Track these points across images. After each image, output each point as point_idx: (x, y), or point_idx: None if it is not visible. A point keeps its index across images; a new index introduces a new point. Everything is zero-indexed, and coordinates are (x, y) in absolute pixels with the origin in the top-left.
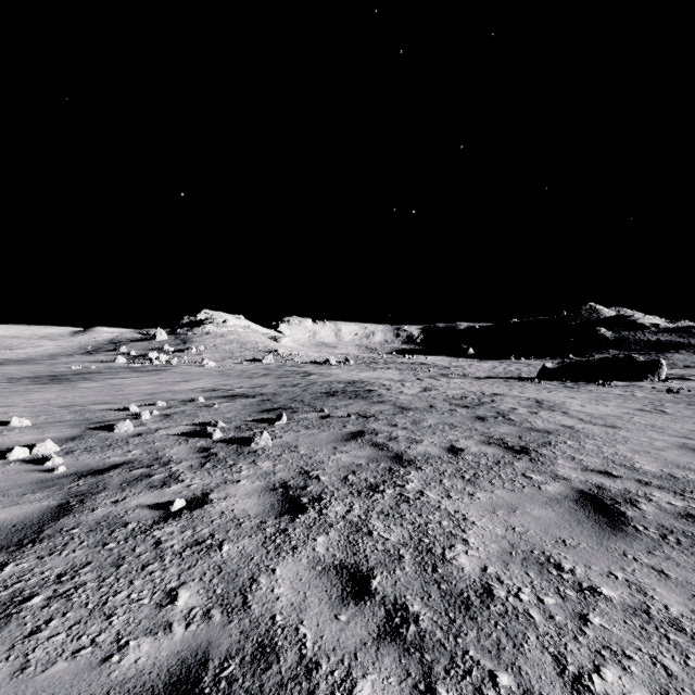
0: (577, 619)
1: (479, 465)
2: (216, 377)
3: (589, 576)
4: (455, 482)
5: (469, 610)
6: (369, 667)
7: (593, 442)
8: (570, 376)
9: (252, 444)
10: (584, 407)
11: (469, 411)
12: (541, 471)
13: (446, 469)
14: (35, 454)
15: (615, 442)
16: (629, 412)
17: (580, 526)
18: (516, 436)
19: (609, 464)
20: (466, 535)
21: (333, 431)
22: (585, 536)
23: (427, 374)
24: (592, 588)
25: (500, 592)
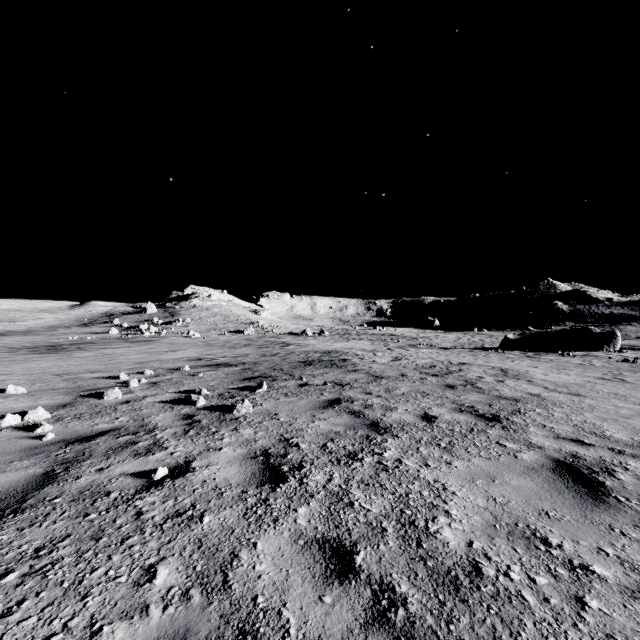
0: (573, 602)
1: (453, 433)
2: (201, 347)
3: (578, 552)
4: (432, 450)
5: (459, 591)
6: None
7: (561, 410)
8: (531, 346)
9: (234, 412)
10: (547, 376)
11: (439, 379)
12: (514, 439)
13: (422, 437)
14: (26, 421)
15: (582, 410)
16: (590, 380)
17: (561, 496)
18: (486, 403)
19: (580, 432)
20: (448, 507)
21: (311, 399)
22: (568, 508)
23: (396, 344)
24: (583, 565)
25: (488, 570)
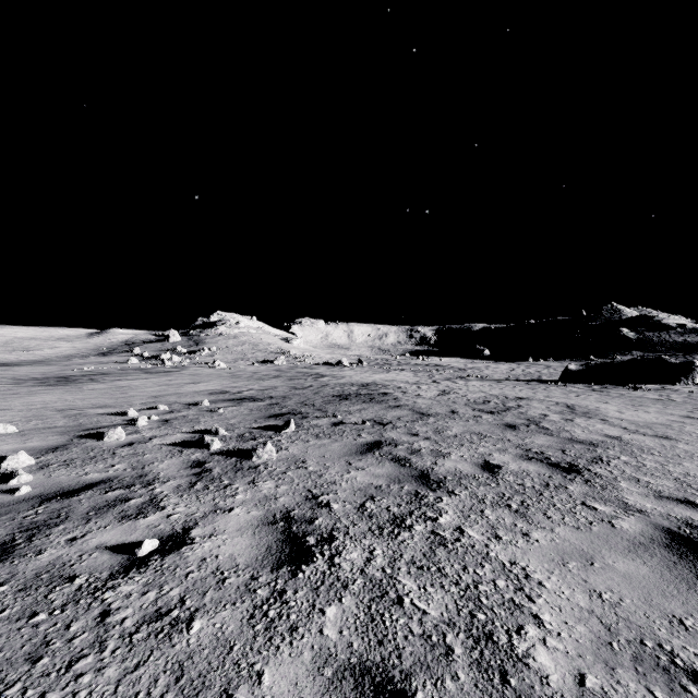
0: None
1: (524, 488)
2: (226, 379)
3: None
4: (501, 514)
5: None
6: None
7: (652, 458)
8: (595, 378)
9: (253, 458)
10: (623, 414)
11: (496, 417)
12: (605, 499)
13: (486, 494)
14: (4, 468)
15: (678, 458)
16: (676, 419)
17: (693, 592)
18: (557, 448)
19: (686, 489)
20: (536, 608)
21: (347, 441)
22: None
23: (442, 376)
24: None
25: None
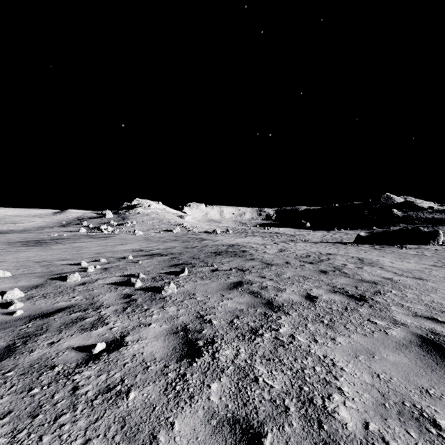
0: None
1: (332, 311)
2: (142, 241)
3: None
4: (317, 327)
5: None
6: None
7: (411, 291)
8: (377, 241)
9: (162, 292)
10: (394, 264)
11: (314, 266)
12: (381, 317)
13: (308, 314)
14: (5, 299)
15: (428, 291)
16: (427, 267)
17: (434, 373)
18: (352, 286)
19: (432, 310)
20: (339, 383)
21: (221, 281)
22: (444, 386)
23: (280, 239)
24: None
25: None
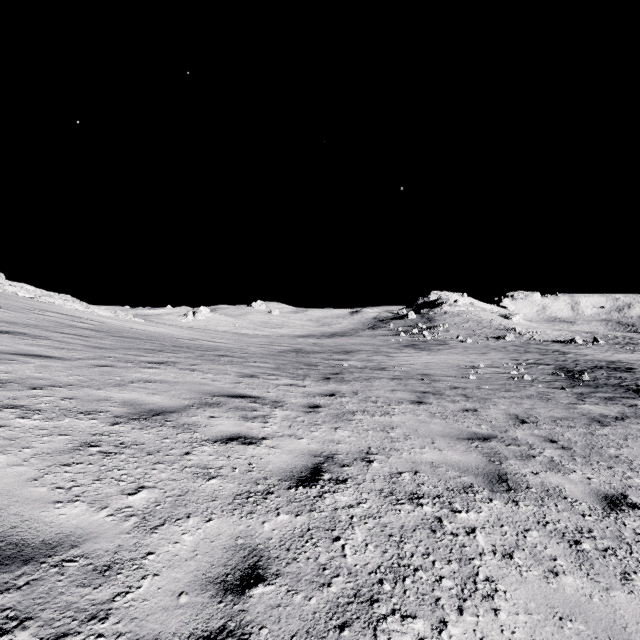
0: None
1: None
2: (495, 351)
3: None
4: None
5: None
6: (638, 395)
7: None
8: None
9: (582, 379)
10: None
11: None
12: None
13: None
14: (513, 373)
15: None
16: None
17: None
18: None
19: None
20: None
21: (614, 380)
22: None
23: None
24: None
25: None
